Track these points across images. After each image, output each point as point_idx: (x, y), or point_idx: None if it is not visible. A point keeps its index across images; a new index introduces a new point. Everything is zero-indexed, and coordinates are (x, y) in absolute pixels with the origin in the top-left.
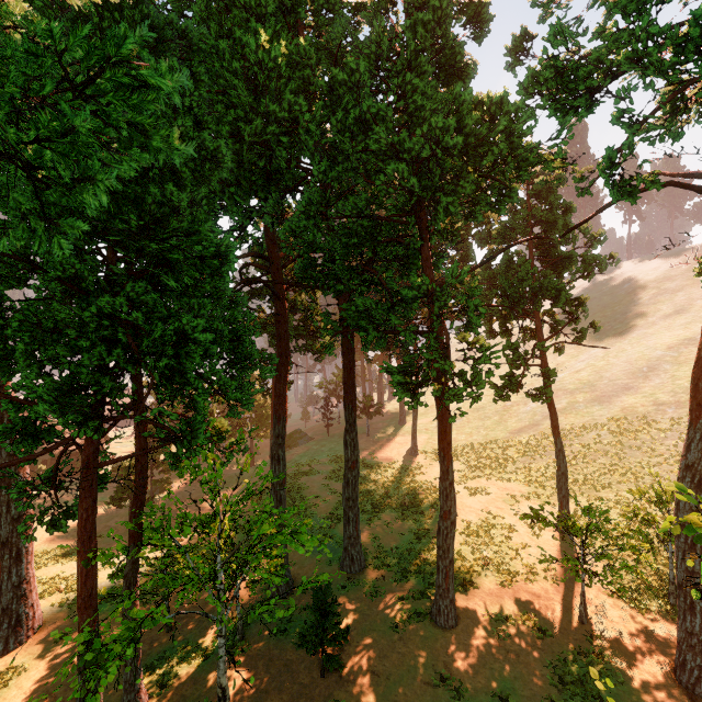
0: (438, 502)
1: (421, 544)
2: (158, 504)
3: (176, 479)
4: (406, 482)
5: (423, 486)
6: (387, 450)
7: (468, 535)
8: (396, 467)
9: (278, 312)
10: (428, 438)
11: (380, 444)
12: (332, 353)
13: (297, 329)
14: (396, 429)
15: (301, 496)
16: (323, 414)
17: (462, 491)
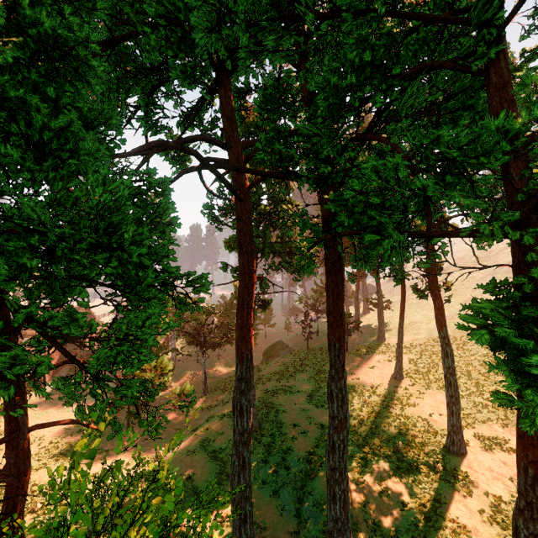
0: (443, 455)
1: (433, 530)
2: (157, 403)
3: (176, 379)
4: (395, 415)
5: (418, 424)
6: (368, 370)
7: (505, 528)
8: (380, 393)
9: (238, 217)
10: (412, 359)
11: (359, 362)
12: (312, 272)
13: (274, 246)
14: (375, 346)
15: (278, 422)
16: (302, 327)
17: (472, 441)
